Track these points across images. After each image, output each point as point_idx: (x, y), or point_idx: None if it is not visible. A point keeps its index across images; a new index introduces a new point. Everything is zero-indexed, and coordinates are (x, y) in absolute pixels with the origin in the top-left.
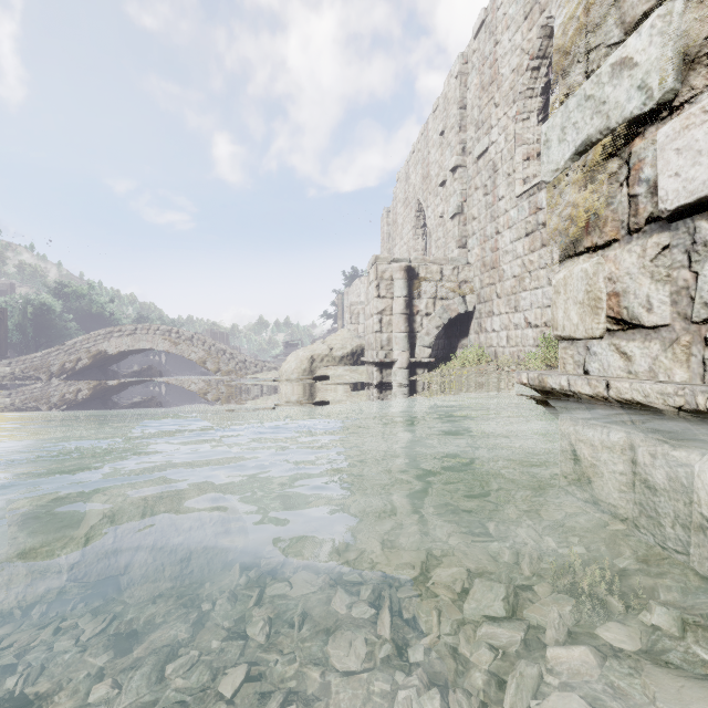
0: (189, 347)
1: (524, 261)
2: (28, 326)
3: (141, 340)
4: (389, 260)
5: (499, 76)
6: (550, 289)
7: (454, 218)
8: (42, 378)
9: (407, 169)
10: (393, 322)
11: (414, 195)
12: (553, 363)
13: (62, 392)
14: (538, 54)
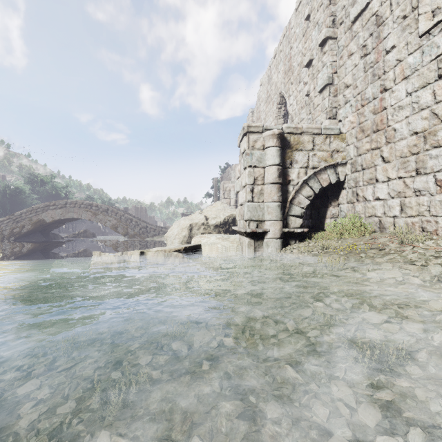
0: (105, 217)
1: (436, 110)
2: (5, 203)
3: (69, 211)
4: (261, 128)
5: None
6: None
7: (323, 91)
8: None
9: (269, 72)
10: (265, 191)
11: (276, 91)
12: None
13: (12, 249)
14: None
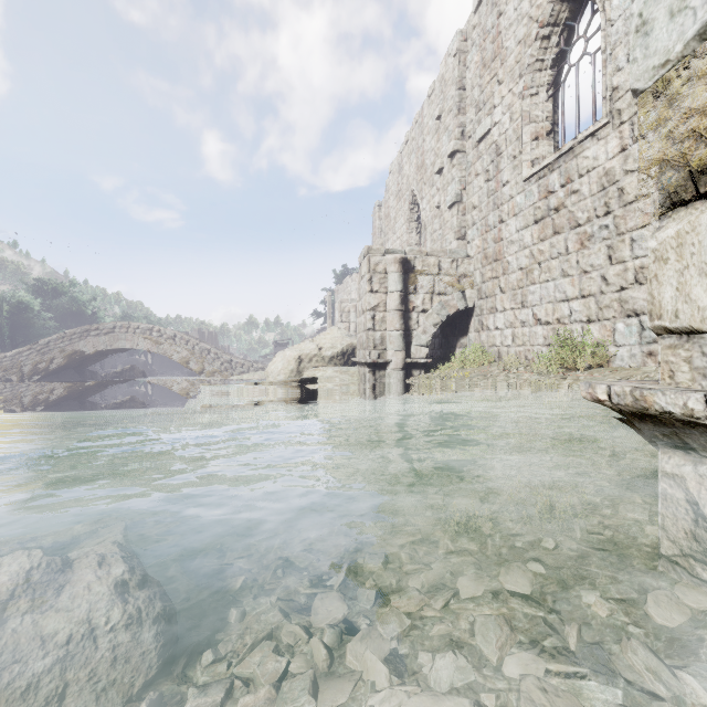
0: (172, 347)
1: (533, 251)
2: (3, 325)
3: (119, 339)
4: (383, 251)
5: (503, 50)
6: (564, 281)
7: (452, 207)
8: (12, 380)
9: (400, 160)
10: (387, 319)
11: (407, 186)
12: (570, 364)
13: (34, 394)
14: (549, 21)
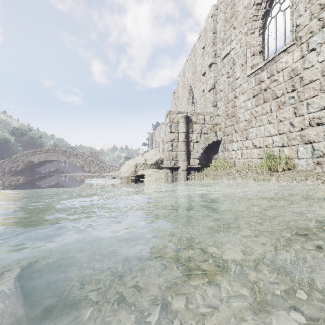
0: (75, 159)
1: (252, 111)
2: None
3: (50, 155)
4: (176, 112)
5: (236, 12)
6: (269, 126)
7: (210, 91)
8: None
9: (184, 70)
10: (178, 145)
11: (187, 82)
12: (274, 168)
13: (10, 181)
14: None
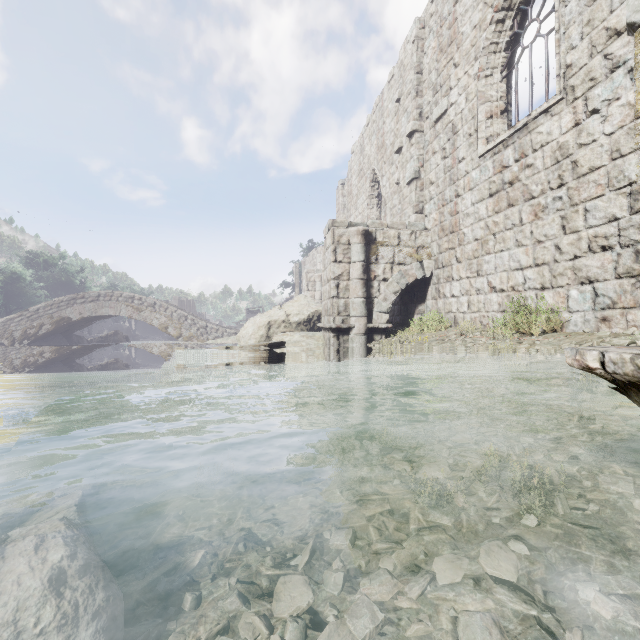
0: (152, 314)
1: (488, 223)
2: None
3: (103, 306)
4: (346, 224)
5: (459, 35)
6: (518, 251)
7: (410, 183)
8: (4, 344)
9: (362, 141)
10: (350, 287)
11: (369, 165)
12: (525, 329)
13: (25, 357)
14: (503, 5)
